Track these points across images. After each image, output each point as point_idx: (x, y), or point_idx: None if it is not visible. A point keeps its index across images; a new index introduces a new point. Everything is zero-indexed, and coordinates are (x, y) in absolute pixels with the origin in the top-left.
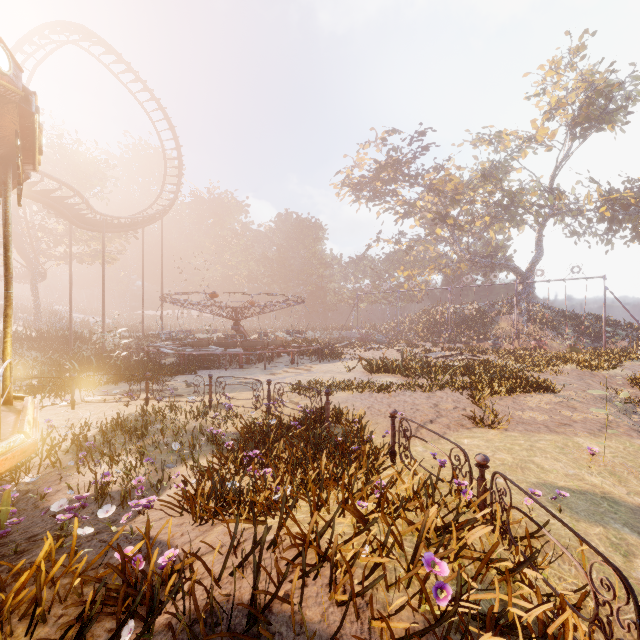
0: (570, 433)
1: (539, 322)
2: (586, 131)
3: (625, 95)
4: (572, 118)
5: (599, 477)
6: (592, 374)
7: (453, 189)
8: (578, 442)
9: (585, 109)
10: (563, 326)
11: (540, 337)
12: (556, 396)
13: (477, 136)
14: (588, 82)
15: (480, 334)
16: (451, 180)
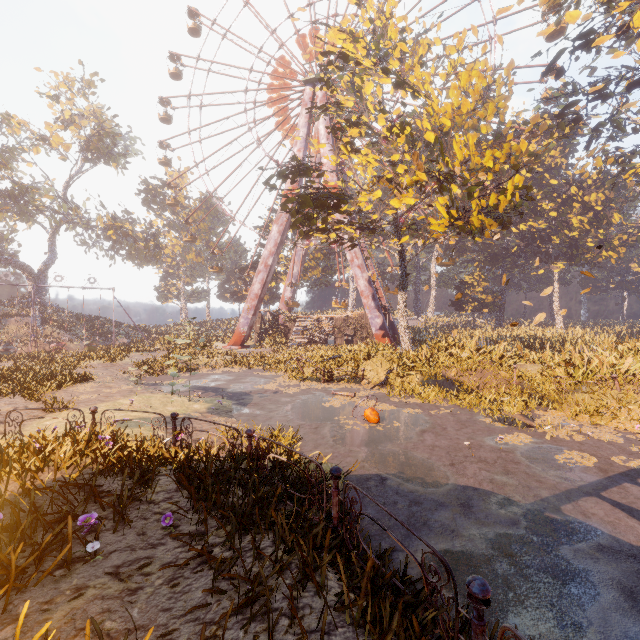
0: (115, 400)
1: (56, 325)
2: (97, 159)
3: (125, 146)
4: (86, 142)
5: (136, 413)
6: (113, 364)
7: None
8: (121, 402)
9: (97, 141)
10: (79, 328)
11: (58, 339)
12: (96, 382)
13: None
14: (99, 121)
15: None
16: None
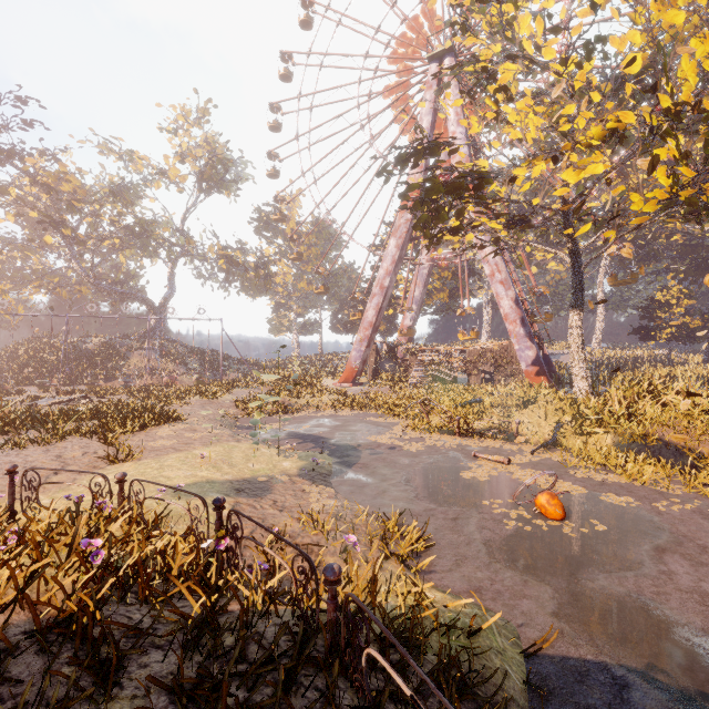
0: (191, 449)
1: (172, 358)
2: (211, 189)
3: (237, 172)
4: (200, 172)
5: (207, 471)
6: (211, 402)
7: (72, 192)
8: (196, 453)
9: (210, 169)
10: (192, 361)
11: (173, 373)
12: (183, 424)
13: (105, 143)
14: (212, 147)
15: (109, 372)
16: (69, 180)
